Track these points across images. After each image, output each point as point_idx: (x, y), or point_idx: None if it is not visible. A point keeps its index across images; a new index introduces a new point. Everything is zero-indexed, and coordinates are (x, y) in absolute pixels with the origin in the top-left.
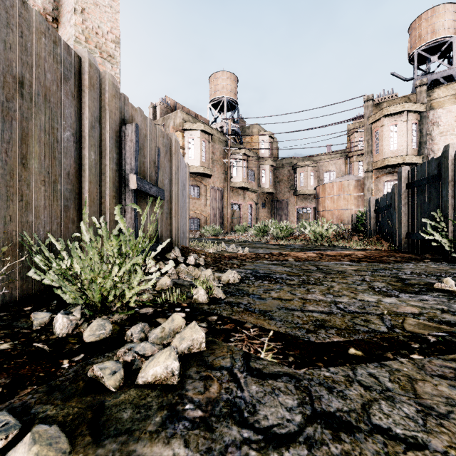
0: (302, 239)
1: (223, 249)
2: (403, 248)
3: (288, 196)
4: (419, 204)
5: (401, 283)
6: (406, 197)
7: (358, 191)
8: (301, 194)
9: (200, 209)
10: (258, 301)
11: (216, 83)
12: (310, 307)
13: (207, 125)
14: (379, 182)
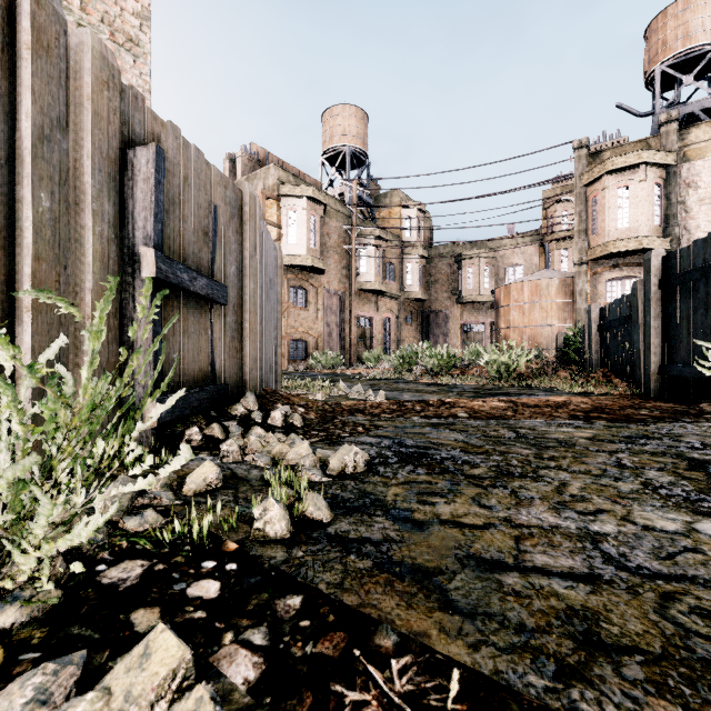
0: (475, 375)
1: (341, 393)
2: (654, 391)
3: (449, 305)
4: (685, 314)
5: (704, 474)
6: (659, 303)
7: (564, 296)
8: (469, 301)
9: (307, 326)
10: (408, 531)
11: (334, 123)
12: (536, 555)
13: (318, 189)
14: (598, 281)
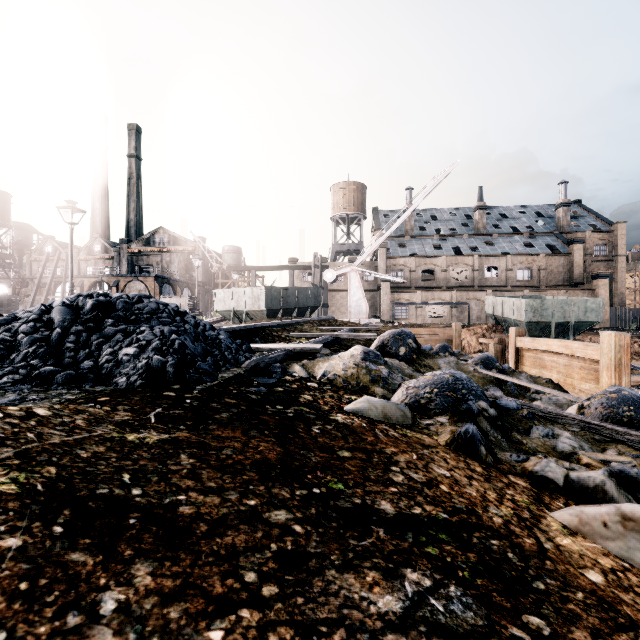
0: None
1: None
2: None
3: None
4: None
5: None
6: None
7: None
8: None
9: None
10: None
11: None
12: None
13: None
14: None
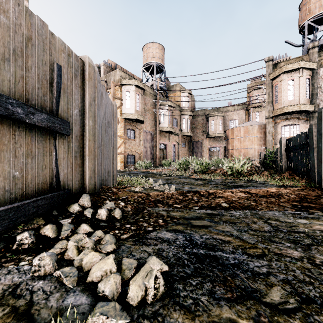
0: (221, 174)
1: (150, 186)
2: None
3: (202, 138)
4: None
5: None
6: None
7: (260, 133)
8: (212, 136)
9: (135, 148)
10: None
11: (148, 51)
12: None
13: (140, 81)
14: (278, 126)
